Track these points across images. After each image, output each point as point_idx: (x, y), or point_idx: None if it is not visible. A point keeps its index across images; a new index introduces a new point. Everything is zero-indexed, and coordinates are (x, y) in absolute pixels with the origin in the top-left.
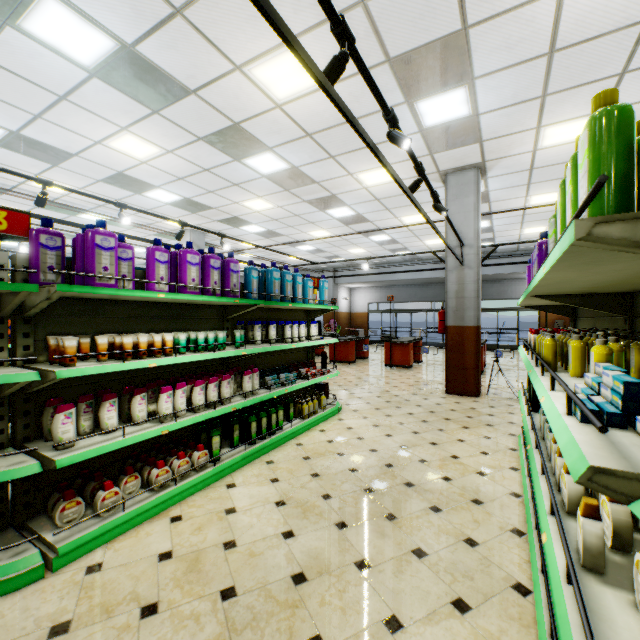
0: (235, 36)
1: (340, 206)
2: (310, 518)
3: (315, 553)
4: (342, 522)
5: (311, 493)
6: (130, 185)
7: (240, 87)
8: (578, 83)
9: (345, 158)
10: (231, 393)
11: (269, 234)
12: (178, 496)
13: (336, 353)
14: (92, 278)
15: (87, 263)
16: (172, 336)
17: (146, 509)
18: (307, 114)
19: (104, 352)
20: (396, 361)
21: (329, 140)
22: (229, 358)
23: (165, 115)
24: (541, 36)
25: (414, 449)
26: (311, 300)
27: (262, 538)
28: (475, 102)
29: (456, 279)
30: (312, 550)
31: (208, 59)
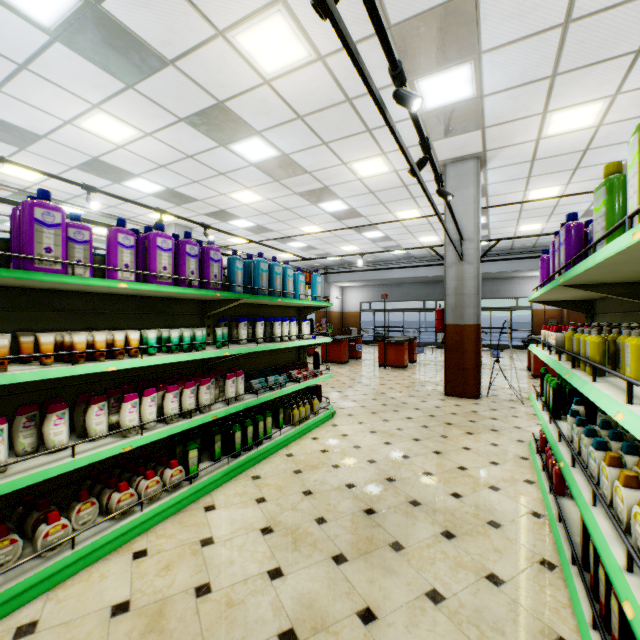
0: None
1: (333, 199)
2: (302, 550)
3: (308, 600)
4: (340, 555)
5: (303, 516)
6: (107, 173)
7: (224, 58)
8: (591, 61)
9: (339, 145)
10: (212, 399)
11: (259, 229)
12: (145, 524)
13: (328, 353)
14: (30, 261)
15: (23, 242)
16: (138, 334)
17: (102, 544)
18: (298, 92)
19: (46, 353)
20: (390, 361)
21: (322, 124)
22: (210, 359)
23: (141, 90)
24: (557, 2)
25: (417, 459)
26: (303, 296)
27: (243, 579)
28: (480, 81)
29: (455, 275)
30: (304, 595)
31: (186, 21)
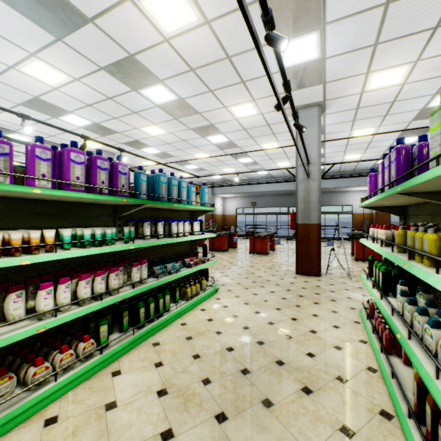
0: None
1: (217, 134)
2: (190, 410)
3: None
4: (222, 413)
5: (192, 378)
6: (47, 109)
7: (132, 18)
8: (402, 34)
9: (221, 92)
10: (120, 283)
11: (163, 155)
12: (58, 392)
13: (214, 244)
14: None
15: None
16: (53, 232)
17: (16, 414)
18: (191, 49)
19: None
20: (257, 249)
21: (209, 75)
22: (121, 251)
23: (68, 43)
24: None
25: (279, 325)
26: (194, 202)
27: None
28: (324, 47)
29: (304, 188)
30: None
31: None
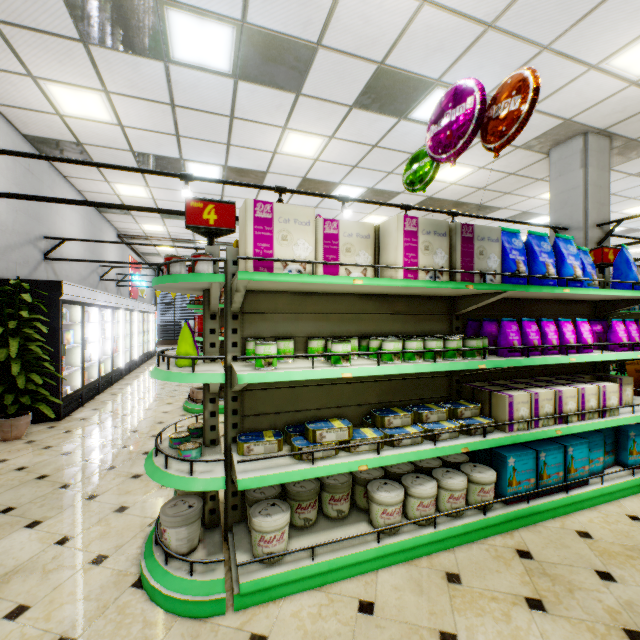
0: (619, 207)
1: None
2: None
3: None
4: None
5: None
6: None
7: (611, 215)
8: None
9: None
10: None
11: None
12: None
13: None
14: None
15: None
16: None
17: None
18: None
19: None
20: None
21: None
22: None
23: None
24: None
25: None
26: None
27: None
28: None
29: None
30: None
31: None
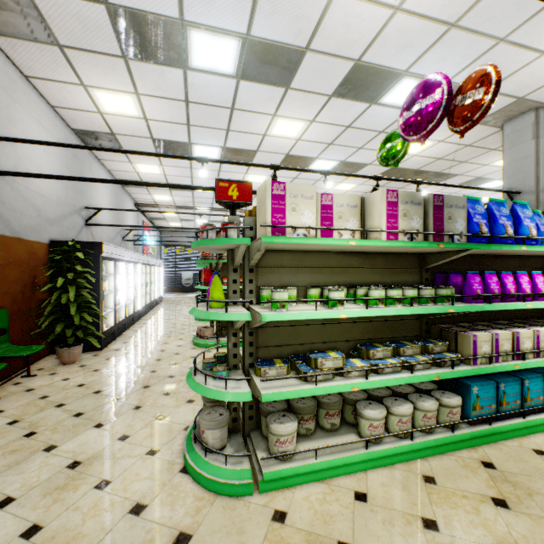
0: None
1: None
2: None
3: None
4: None
5: None
6: None
7: None
8: None
9: None
10: None
11: None
12: None
13: None
14: None
15: None
16: None
17: None
18: None
19: None
20: None
21: None
22: None
23: None
24: None
25: None
26: None
27: None
28: None
29: None
30: None
31: None
